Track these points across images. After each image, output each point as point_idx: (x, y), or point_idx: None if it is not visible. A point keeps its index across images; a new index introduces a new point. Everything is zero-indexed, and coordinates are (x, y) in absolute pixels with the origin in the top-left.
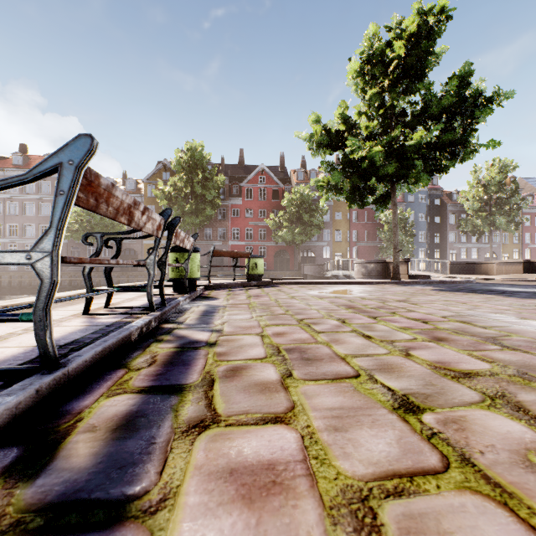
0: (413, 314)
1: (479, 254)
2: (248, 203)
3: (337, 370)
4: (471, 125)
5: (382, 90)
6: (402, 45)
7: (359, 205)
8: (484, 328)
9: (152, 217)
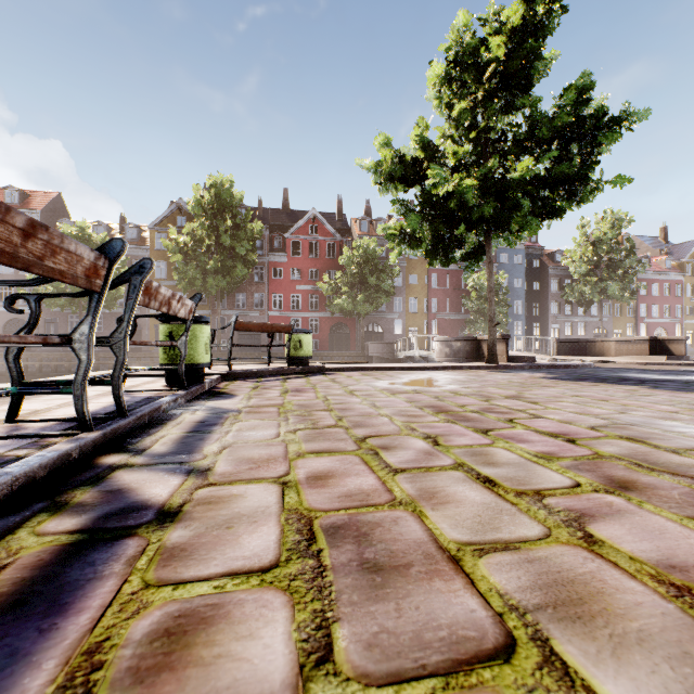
0: (542, 423)
1: (586, 329)
2: (294, 260)
3: (449, 618)
4: (592, 154)
5: (474, 104)
6: (502, 43)
7: (443, 262)
8: (677, 454)
9: (63, 247)
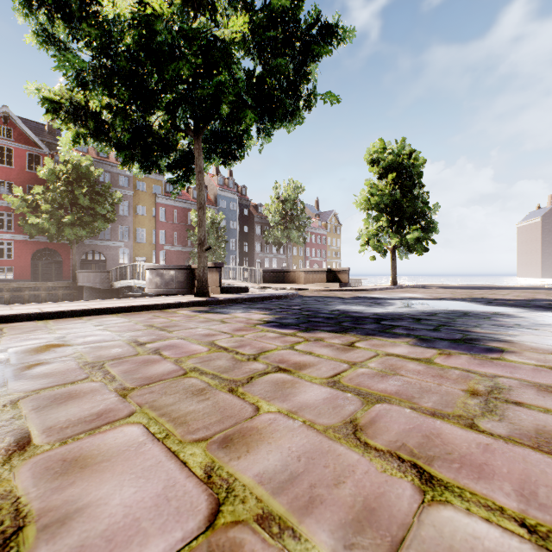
0: None
1: (278, 263)
2: None
3: None
4: (305, 65)
5: None
6: None
7: (144, 167)
8: None
9: None
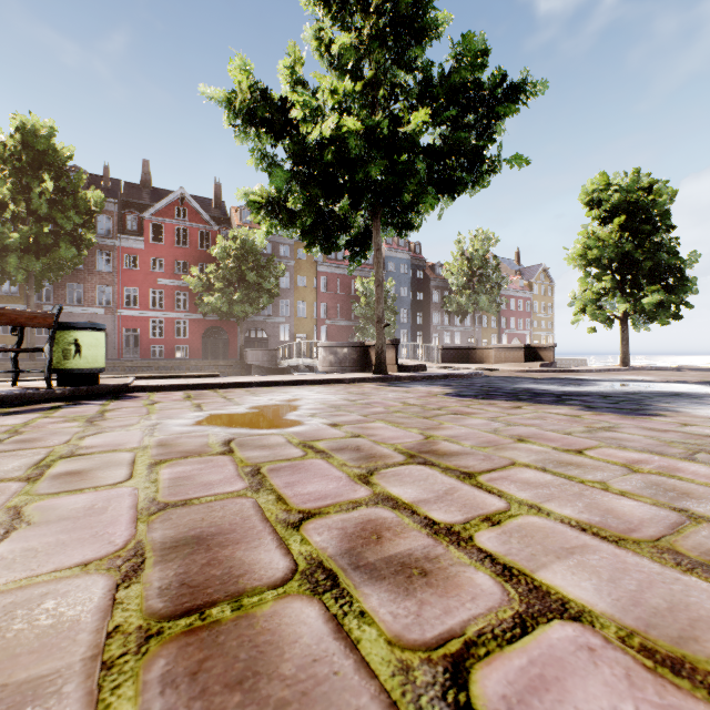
0: None
1: (462, 338)
2: (156, 247)
3: None
4: (489, 128)
5: (360, 42)
6: None
7: (324, 248)
8: None
9: None
